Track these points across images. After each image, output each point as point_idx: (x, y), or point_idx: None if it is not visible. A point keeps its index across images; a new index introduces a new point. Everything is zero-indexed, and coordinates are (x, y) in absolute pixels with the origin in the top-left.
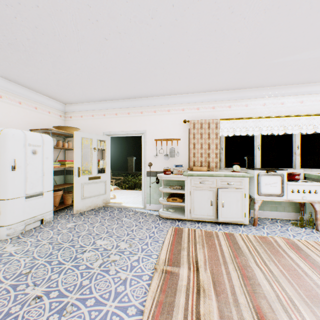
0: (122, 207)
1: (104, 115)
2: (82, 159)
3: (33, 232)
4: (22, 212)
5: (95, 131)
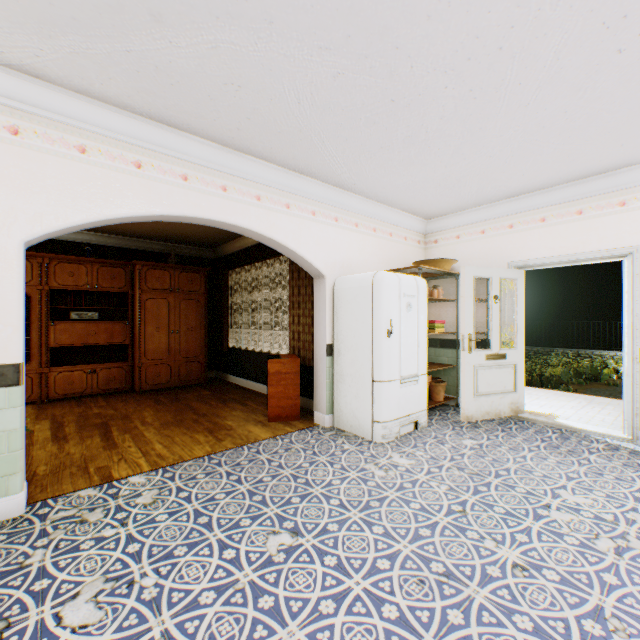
0: (558, 426)
1: (510, 226)
2: (474, 319)
3: (412, 440)
4: (396, 405)
5: (488, 262)
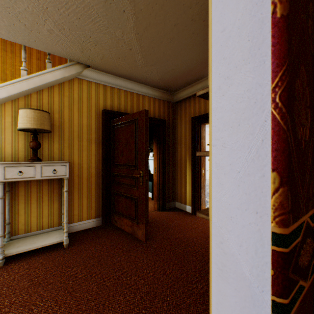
0: None
1: None
2: None
3: None
4: None
5: None
